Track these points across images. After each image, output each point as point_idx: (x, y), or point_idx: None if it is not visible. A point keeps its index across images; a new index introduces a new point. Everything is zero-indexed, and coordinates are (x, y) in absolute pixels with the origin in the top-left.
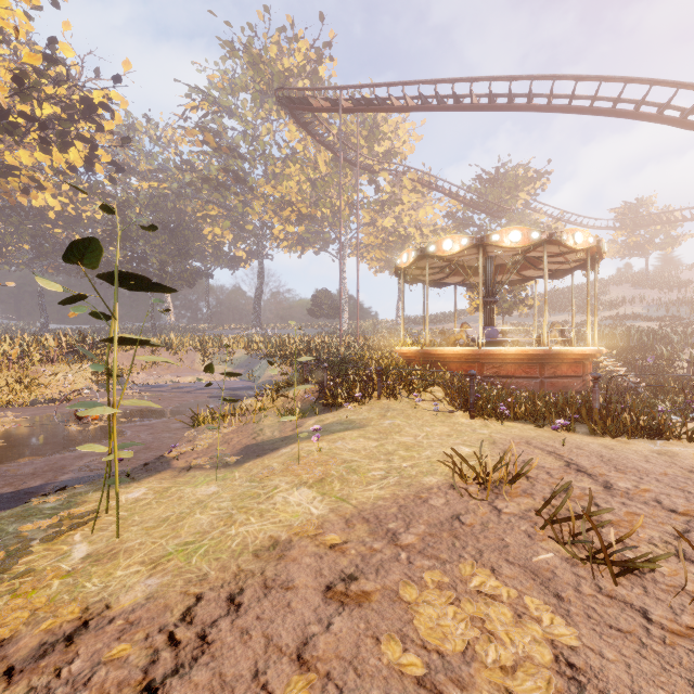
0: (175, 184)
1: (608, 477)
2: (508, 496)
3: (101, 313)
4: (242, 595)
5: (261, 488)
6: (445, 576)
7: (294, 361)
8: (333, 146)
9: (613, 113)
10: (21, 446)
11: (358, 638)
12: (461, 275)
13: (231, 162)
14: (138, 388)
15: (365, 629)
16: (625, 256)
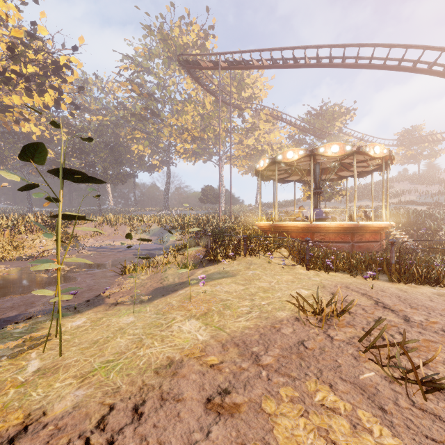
0: (113, 118)
1: (406, 312)
2: (336, 326)
3: (53, 198)
4: (144, 406)
5: (164, 319)
6: (295, 391)
7: (189, 231)
8: (215, 93)
9: (398, 68)
10: (6, 287)
11: (230, 444)
12: (298, 175)
13: (149, 103)
14: (88, 249)
15: (236, 437)
16: (404, 163)
